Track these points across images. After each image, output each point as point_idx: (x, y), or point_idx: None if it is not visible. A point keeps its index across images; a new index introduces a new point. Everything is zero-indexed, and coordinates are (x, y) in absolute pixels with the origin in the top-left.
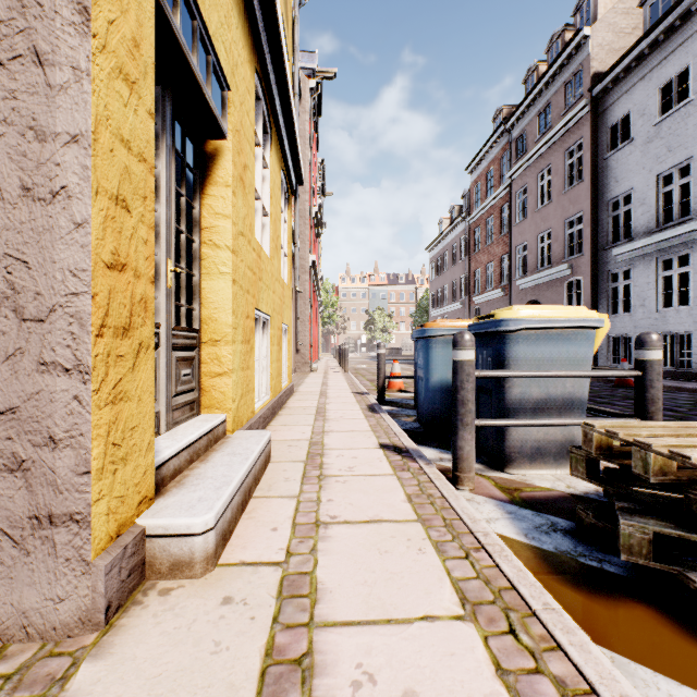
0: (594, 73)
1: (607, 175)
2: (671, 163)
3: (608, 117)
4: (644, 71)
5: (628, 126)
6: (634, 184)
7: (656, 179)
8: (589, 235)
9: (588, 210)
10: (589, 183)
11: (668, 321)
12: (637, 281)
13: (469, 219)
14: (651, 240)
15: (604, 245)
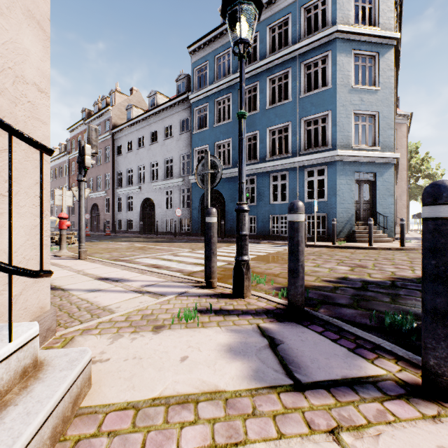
0: (113, 124)
1: (117, 163)
2: (129, 167)
3: (117, 142)
4: (124, 134)
5: (122, 149)
6: (123, 169)
7: (127, 170)
8: (112, 182)
9: (111, 173)
10: (112, 163)
11: (129, 215)
12: (123, 202)
13: (69, 156)
14: (125, 189)
15: (116, 187)
